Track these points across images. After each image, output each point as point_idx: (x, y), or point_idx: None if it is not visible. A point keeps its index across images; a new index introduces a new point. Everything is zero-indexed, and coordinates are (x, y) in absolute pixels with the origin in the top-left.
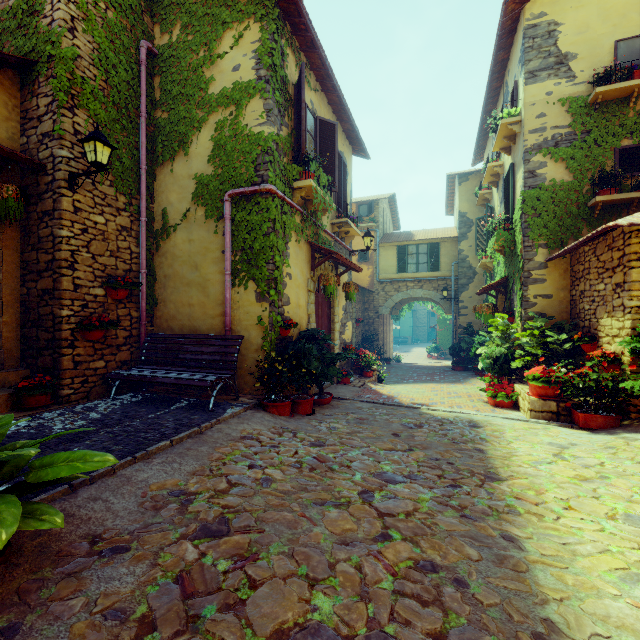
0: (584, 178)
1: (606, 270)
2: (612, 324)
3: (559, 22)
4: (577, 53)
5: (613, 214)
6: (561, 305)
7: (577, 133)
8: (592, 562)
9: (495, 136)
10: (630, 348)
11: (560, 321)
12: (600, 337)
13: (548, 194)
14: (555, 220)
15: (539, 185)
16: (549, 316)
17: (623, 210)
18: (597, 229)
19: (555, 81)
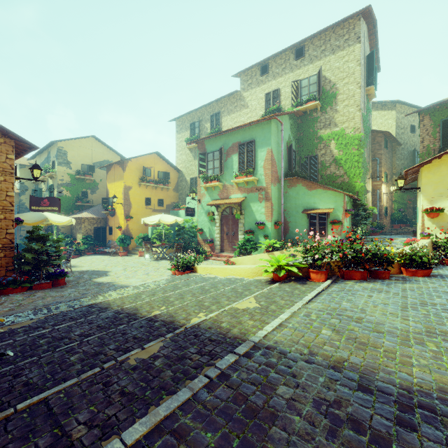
0: (74, 197)
1: (78, 224)
2: (79, 236)
3: (68, 152)
4: (72, 162)
5: (81, 207)
6: (68, 230)
7: (72, 184)
8: (72, 263)
9: (46, 172)
10: (82, 241)
11: (68, 235)
12: (77, 239)
13: (65, 199)
14: (67, 207)
15: (62, 196)
16: (65, 233)
17: (83, 206)
18: (76, 217)
19: (67, 168)
